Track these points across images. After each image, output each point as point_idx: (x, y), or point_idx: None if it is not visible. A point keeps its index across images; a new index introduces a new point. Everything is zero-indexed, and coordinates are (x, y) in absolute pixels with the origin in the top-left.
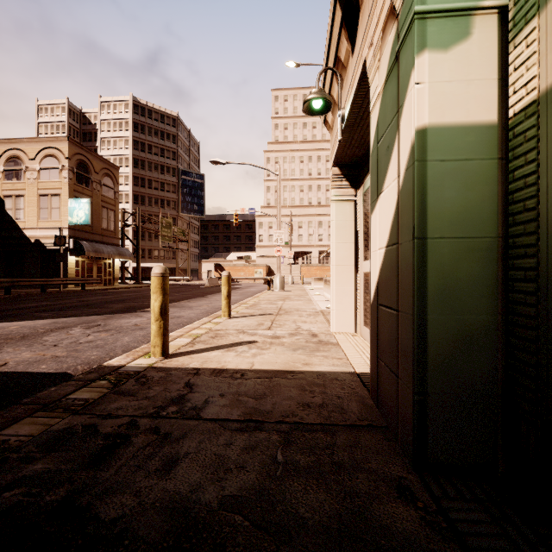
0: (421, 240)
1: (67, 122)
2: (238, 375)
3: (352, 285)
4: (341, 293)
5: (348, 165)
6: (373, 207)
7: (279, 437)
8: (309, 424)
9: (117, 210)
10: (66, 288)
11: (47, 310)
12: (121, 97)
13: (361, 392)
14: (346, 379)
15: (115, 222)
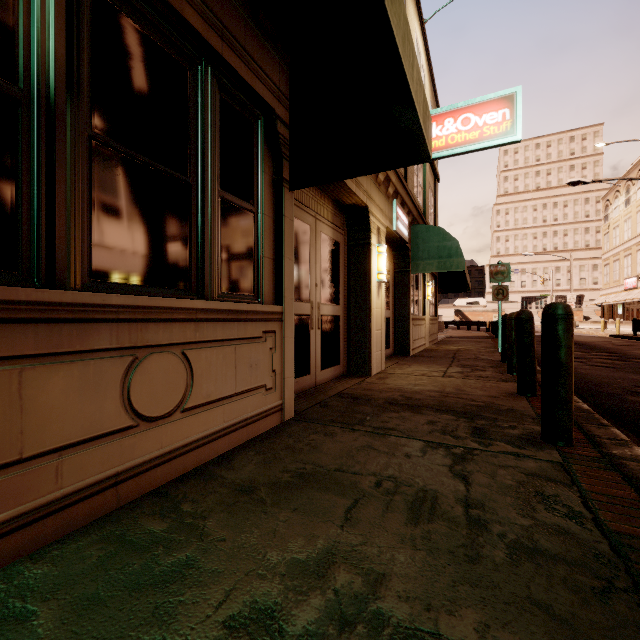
0: None
1: None
2: None
3: None
4: None
5: None
6: None
7: None
8: None
9: None
10: None
11: None
12: None
13: None
14: None
15: None
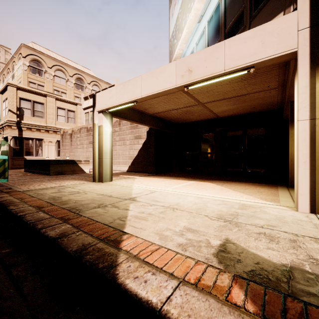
0: None
1: None
2: None
3: None
4: None
5: None
6: None
7: None
8: None
9: None
10: None
11: None
12: None
13: None
14: None
15: None
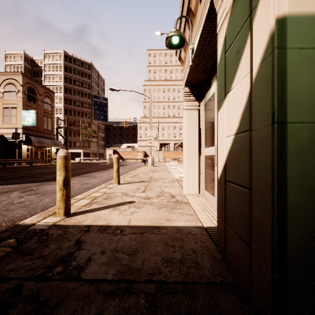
0: (281, 124)
1: (23, 64)
2: (118, 231)
3: (197, 163)
4: (189, 169)
5: (195, 86)
6: (221, 105)
7: (146, 302)
8: (172, 283)
9: (53, 117)
10: (21, 165)
11: (1, 180)
12: (57, 50)
13: (210, 245)
14: (197, 233)
15: (52, 125)
